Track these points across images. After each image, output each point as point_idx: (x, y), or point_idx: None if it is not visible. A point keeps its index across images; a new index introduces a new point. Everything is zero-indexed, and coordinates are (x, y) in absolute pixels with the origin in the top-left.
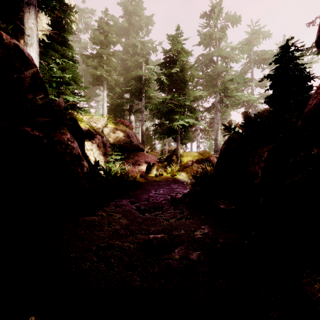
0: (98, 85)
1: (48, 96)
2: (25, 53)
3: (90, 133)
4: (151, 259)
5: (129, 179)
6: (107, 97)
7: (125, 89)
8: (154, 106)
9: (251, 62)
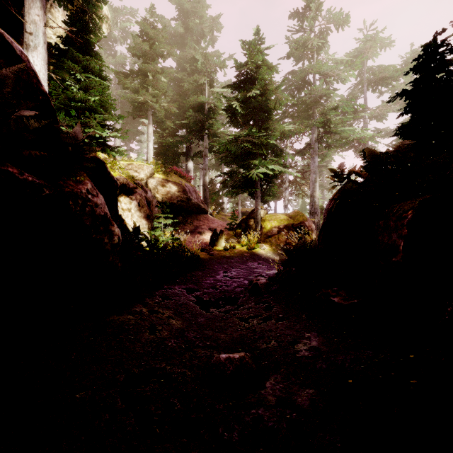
0: (141, 116)
1: (57, 124)
2: (16, 50)
3: (127, 186)
4: (224, 405)
5: (186, 254)
6: (154, 135)
7: (180, 123)
8: (222, 145)
9: (364, 83)
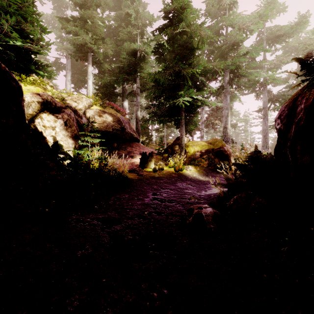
0: (82, 57)
1: None
2: None
3: (52, 104)
4: None
5: (111, 174)
6: (95, 77)
7: (116, 67)
8: (151, 74)
9: (264, 39)
